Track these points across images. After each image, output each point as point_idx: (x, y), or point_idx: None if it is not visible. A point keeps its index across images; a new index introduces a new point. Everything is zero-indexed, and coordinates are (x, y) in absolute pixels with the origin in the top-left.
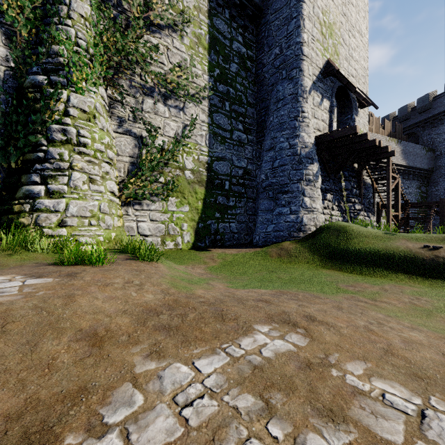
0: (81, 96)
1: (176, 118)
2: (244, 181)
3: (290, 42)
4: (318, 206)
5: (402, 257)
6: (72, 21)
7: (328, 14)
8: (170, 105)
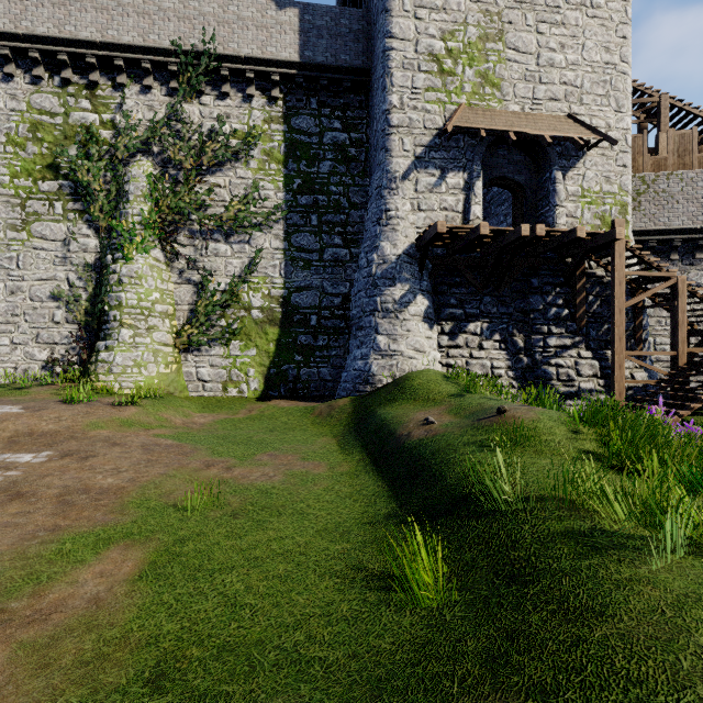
0: (131, 265)
1: (241, 254)
2: (344, 311)
3: (380, 112)
4: (402, 347)
5: (387, 432)
6: (131, 203)
7: (462, 31)
8: (233, 242)
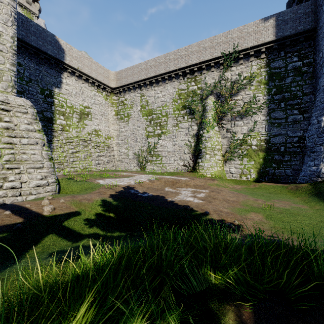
0: (208, 133)
1: (247, 124)
2: (299, 144)
3: None
4: None
5: None
6: (208, 112)
7: None
8: (244, 120)
